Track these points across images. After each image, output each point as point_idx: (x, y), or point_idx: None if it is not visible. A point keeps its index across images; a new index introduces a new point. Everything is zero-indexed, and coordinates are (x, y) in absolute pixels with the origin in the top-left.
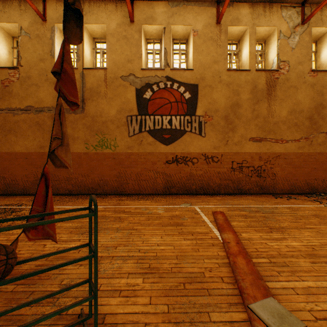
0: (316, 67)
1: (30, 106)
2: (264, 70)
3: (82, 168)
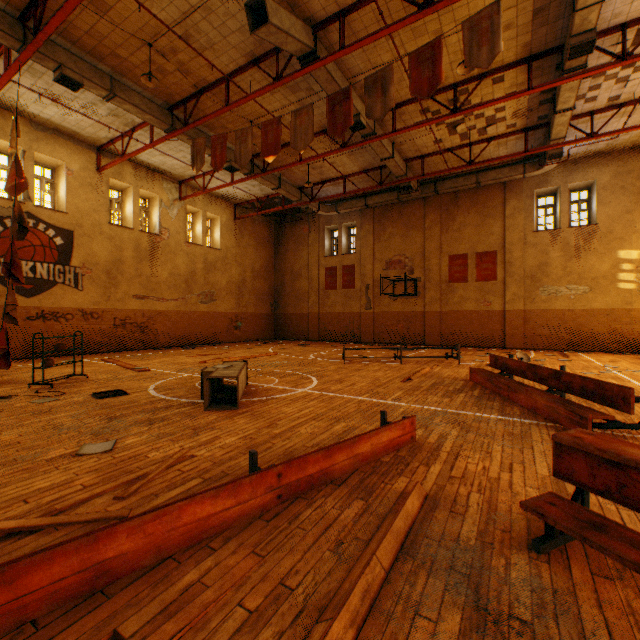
0: (193, 236)
1: None
2: (148, 232)
3: None
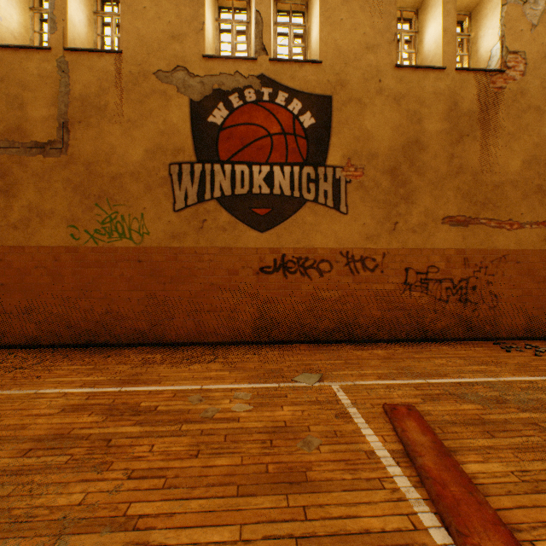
0: None
1: None
2: (474, 69)
3: (62, 284)
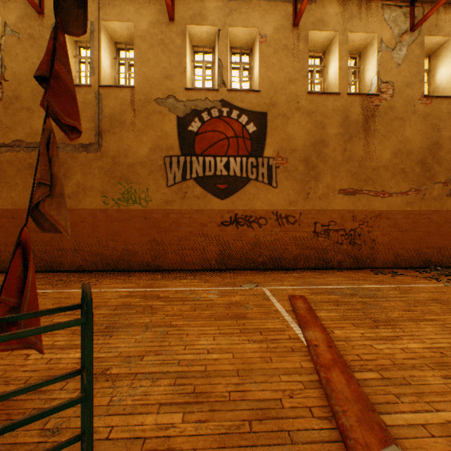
0: (429, 91)
1: (19, 140)
2: (359, 94)
3: (98, 232)
